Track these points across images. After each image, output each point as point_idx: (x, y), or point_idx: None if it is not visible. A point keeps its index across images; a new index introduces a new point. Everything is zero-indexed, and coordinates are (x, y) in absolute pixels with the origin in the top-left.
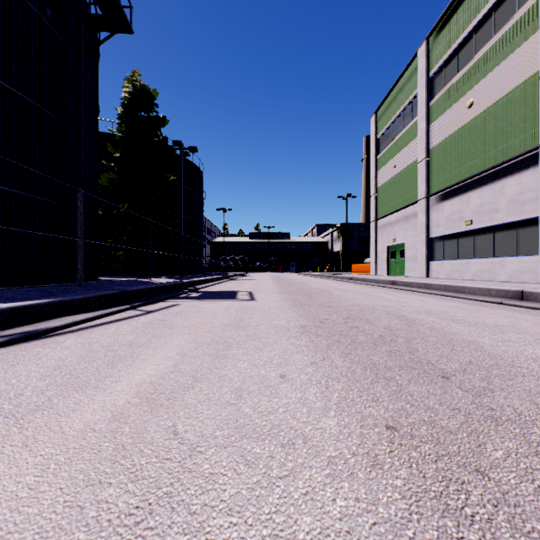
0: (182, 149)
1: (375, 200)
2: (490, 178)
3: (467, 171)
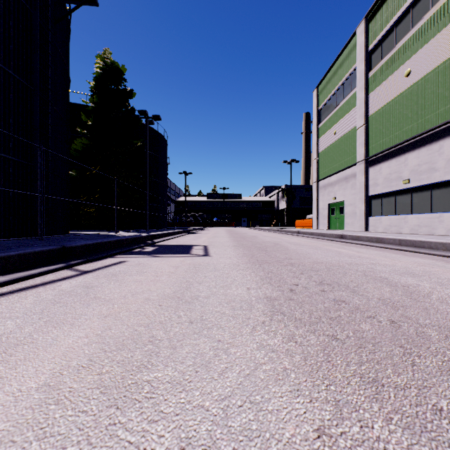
0: (147, 118)
1: (317, 163)
2: (428, 140)
3: (404, 134)
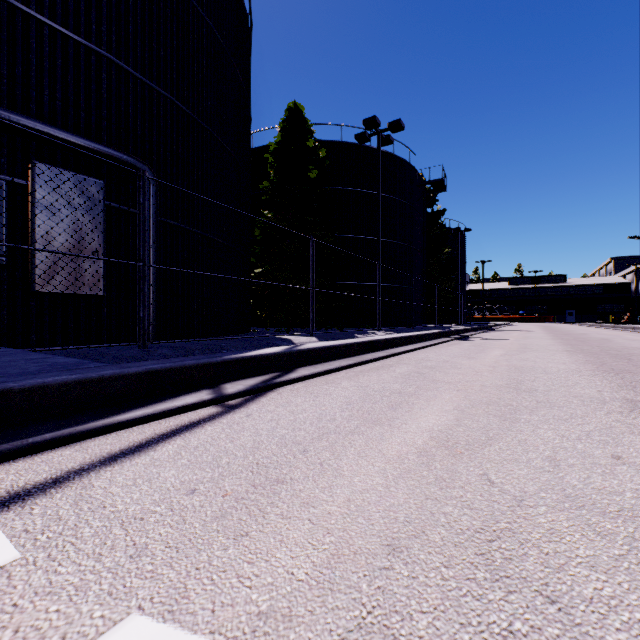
0: (459, 231)
1: None
2: None
3: None
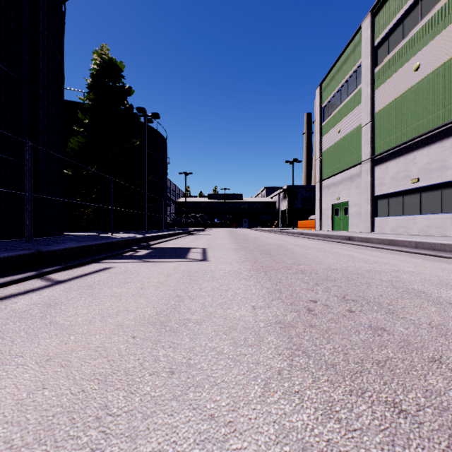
0: (146, 116)
1: (320, 163)
2: (439, 136)
3: (413, 132)
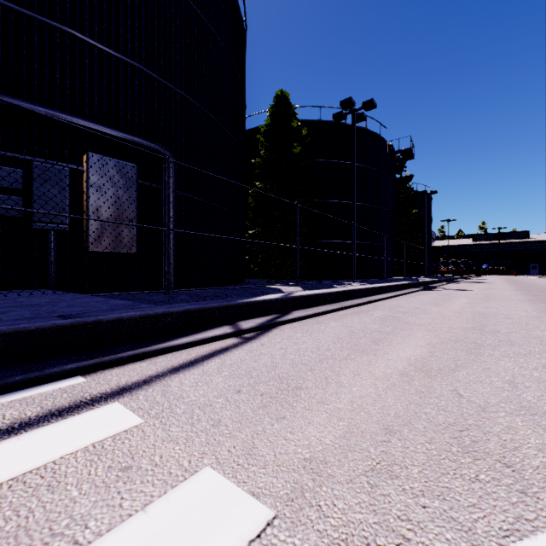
0: (425, 194)
1: None
2: None
3: None
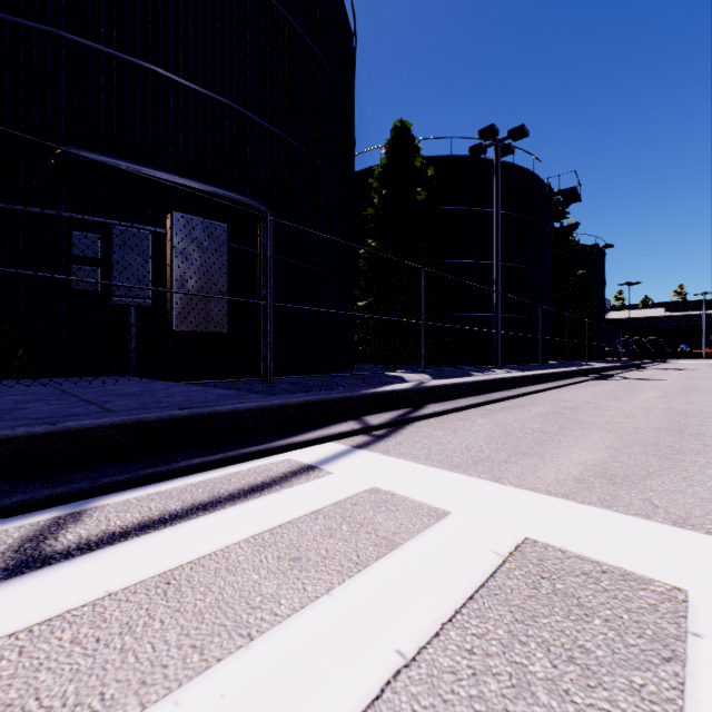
0: (596, 249)
1: None
2: None
3: None
